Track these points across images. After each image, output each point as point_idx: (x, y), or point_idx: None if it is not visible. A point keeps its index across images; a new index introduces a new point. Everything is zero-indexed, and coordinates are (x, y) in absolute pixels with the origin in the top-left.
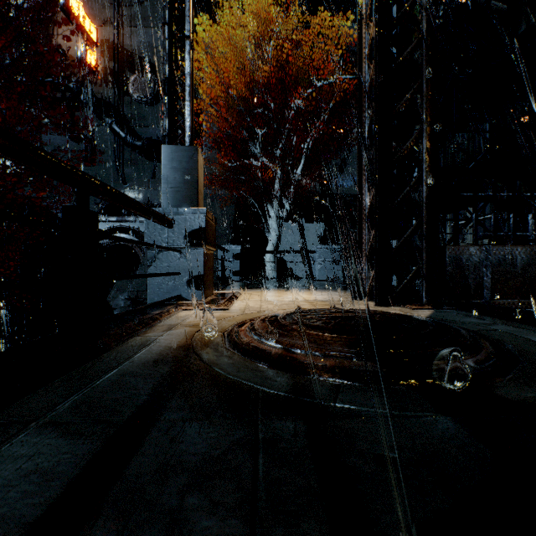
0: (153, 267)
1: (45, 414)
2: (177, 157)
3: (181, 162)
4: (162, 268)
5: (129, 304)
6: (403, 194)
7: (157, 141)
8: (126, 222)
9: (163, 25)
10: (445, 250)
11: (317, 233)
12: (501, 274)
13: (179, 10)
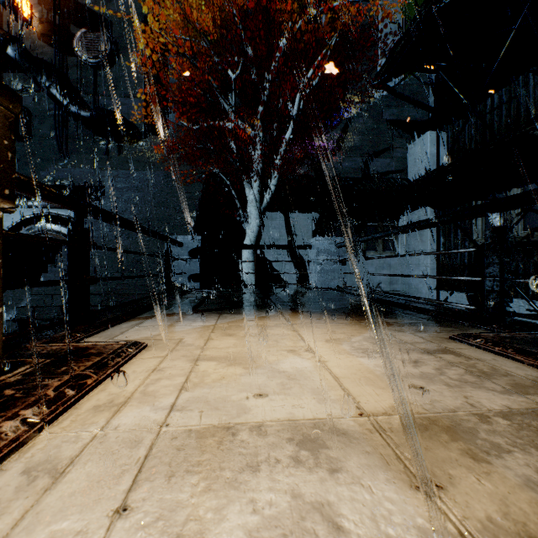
0: None
1: None
2: None
3: None
4: None
5: (16, 329)
6: None
7: (110, 111)
8: (55, 208)
9: None
10: None
11: (309, 225)
12: None
13: None
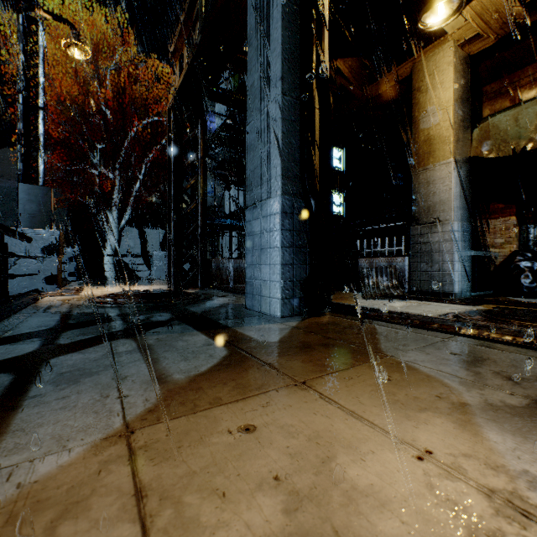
0: (13, 270)
1: (35, 312)
2: (33, 193)
3: (37, 196)
4: (21, 270)
5: None
6: (189, 232)
7: None
8: None
9: (18, 93)
10: (212, 261)
11: (157, 238)
12: (238, 273)
13: (32, 82)
